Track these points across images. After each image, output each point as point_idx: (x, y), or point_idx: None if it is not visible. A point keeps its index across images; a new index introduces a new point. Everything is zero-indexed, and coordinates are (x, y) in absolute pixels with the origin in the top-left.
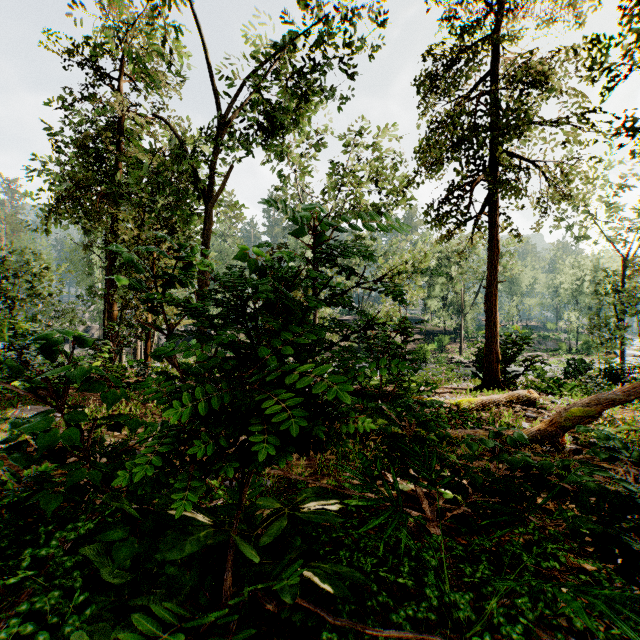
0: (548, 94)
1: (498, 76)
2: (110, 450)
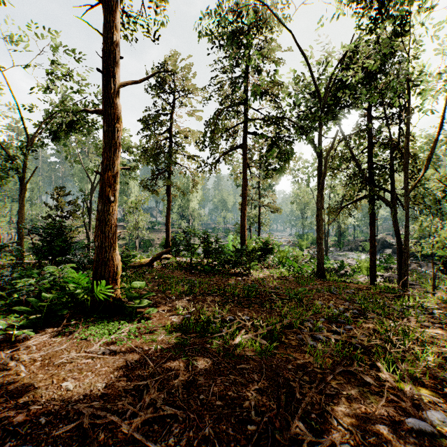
0: (190, 141)
1: (171, 131)
2: (14, 266)
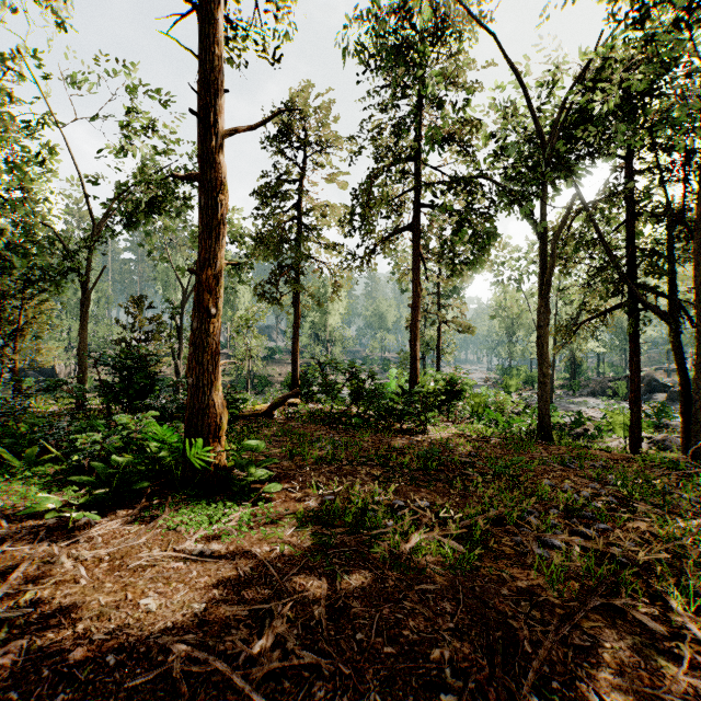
0: (330, 222)
1: (300, 206)
2: (72, 413)
